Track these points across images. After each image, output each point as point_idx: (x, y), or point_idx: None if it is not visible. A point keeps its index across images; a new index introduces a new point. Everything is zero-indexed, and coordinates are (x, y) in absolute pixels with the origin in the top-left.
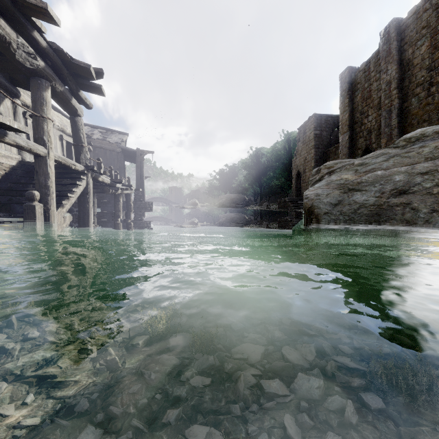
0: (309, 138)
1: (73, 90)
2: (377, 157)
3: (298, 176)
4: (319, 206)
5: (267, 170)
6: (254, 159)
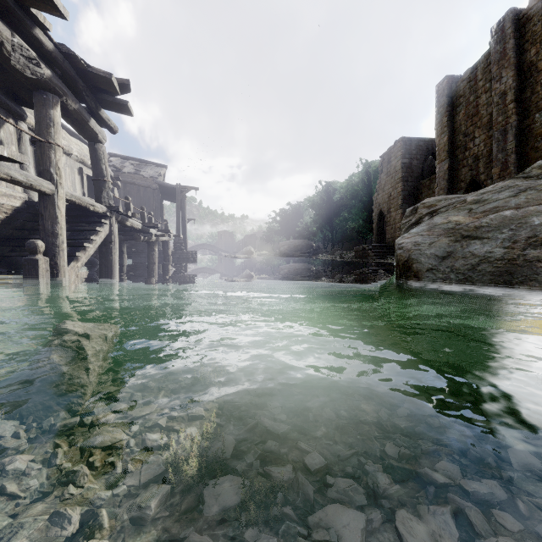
0: (395, 169)
1: (91, 108)
2: (500, 191)
3: (381, 217)
4: (419, 259)
5: (341, 210)
6: (324, 196)
